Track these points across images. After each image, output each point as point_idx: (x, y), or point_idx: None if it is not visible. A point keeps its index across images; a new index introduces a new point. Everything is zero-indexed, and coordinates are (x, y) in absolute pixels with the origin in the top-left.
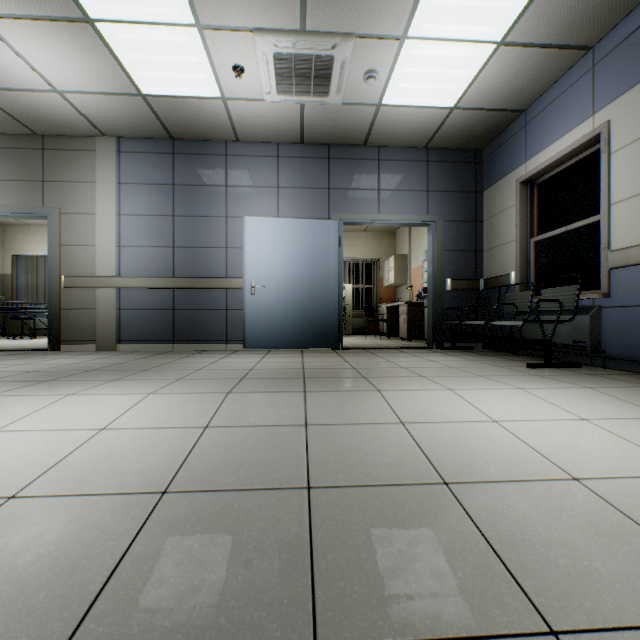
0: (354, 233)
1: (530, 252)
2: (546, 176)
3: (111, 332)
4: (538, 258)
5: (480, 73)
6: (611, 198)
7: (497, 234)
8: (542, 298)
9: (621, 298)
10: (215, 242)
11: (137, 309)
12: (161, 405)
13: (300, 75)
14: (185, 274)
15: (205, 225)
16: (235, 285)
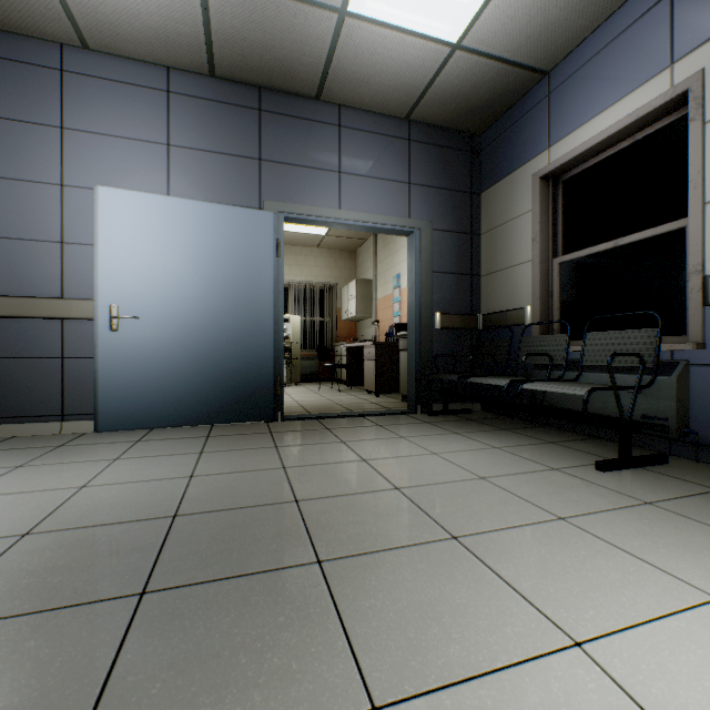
0: (304, 249)
1: (553, 278)
2: (578, 169)
3: None
4: (566, 286)
5: None
6: (708, 192)
7: (503, 252)
8: (588, 346)
9: None
10: (37, 230)
11: None
12: None
13: None
14: None
15: (14, 196)
16: (80, 312)
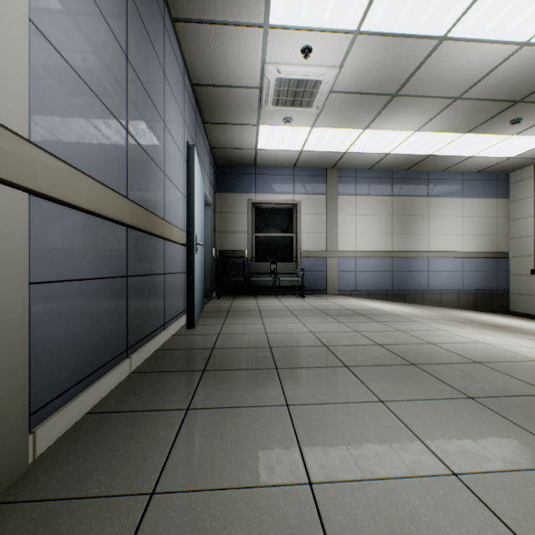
0: None
1: (253, 240)
2: (261, 205)
3: (10, 395)
4: (258, 245)
5: (283, 150)
6: (301, 230)
7: (231, 224)
8: (278, 266)
9: (305, 268)
10: (159, 157)
11: (74, 280)
12: (450, 328)
13: (298, 92)
14: (138, 200)
15: (153, 118)
16: (174, 236)
